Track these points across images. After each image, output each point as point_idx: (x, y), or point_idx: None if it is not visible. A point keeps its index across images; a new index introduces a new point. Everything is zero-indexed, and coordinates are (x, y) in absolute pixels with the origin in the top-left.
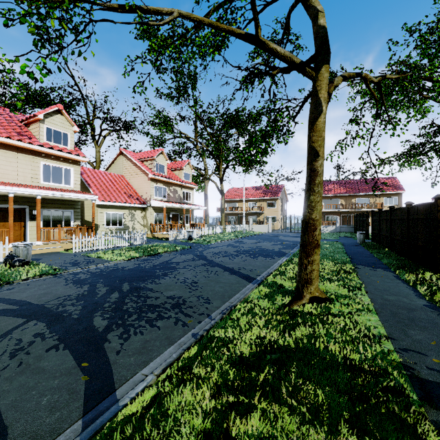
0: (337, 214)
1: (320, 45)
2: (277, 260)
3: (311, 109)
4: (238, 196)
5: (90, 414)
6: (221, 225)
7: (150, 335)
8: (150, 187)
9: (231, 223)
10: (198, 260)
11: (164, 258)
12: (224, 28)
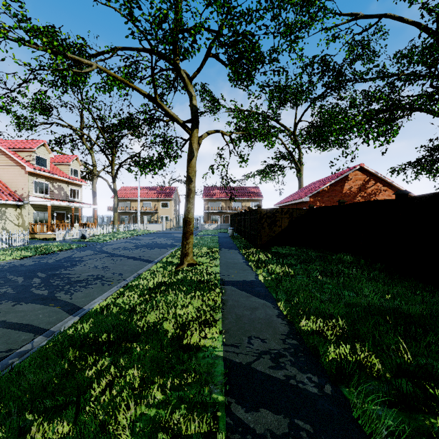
0: (220, 214)
1: (193, 116)
2: (169, 250)
3: (189, 153)
4: (131, 195)
5: (74, 314)
6: (114, 224)
7: (88, 291)
8: (28, 182)
9: (124, 222)
10: (100, 254)
11: (63, 255)
12: (132, 86)
